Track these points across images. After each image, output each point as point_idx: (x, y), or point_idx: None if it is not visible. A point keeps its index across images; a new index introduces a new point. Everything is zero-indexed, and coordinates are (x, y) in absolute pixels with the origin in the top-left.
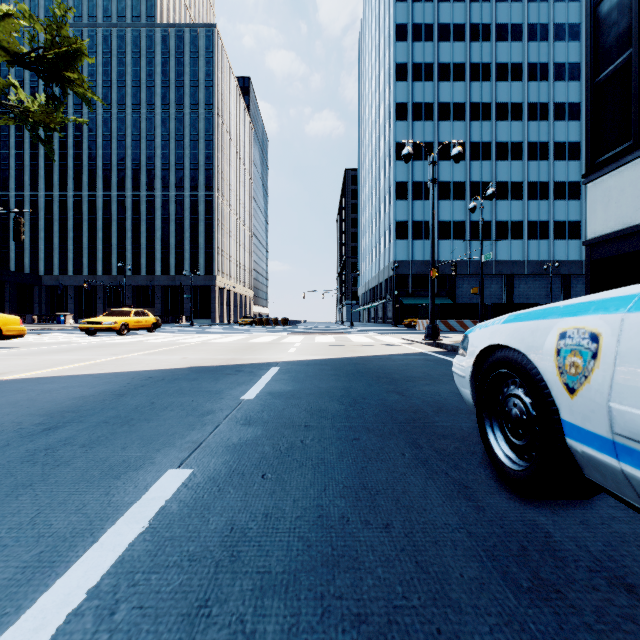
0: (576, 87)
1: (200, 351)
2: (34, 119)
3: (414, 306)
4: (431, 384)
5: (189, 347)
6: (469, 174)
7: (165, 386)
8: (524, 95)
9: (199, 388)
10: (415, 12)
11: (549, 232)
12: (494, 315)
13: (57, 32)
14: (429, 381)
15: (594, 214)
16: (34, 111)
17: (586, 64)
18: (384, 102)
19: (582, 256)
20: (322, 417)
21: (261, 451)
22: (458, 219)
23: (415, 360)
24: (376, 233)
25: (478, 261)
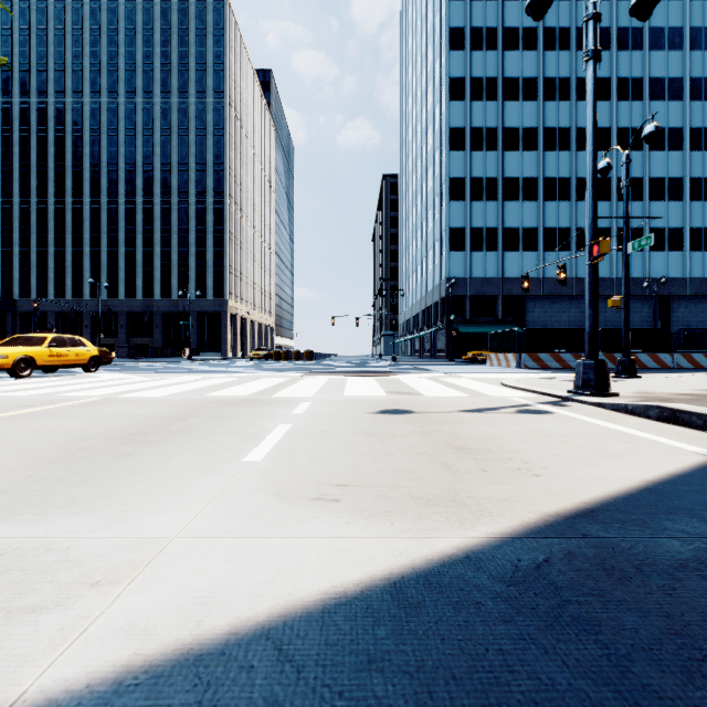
0: (678, 58)
1: None
2: None
3: (472, 335)
4: None
5: (5, 422)
6: (542, 168)
7: None
8: (612, 68)
9: None
10: None
11: None
12: (604, 345)
13: None
14: None
15: None
16: None
17: None
18: (433, 81)
19: (685, 272)
20: None
21: None
22: (528, 225)
23: None
24: (422, 247)
25: (554, 278)
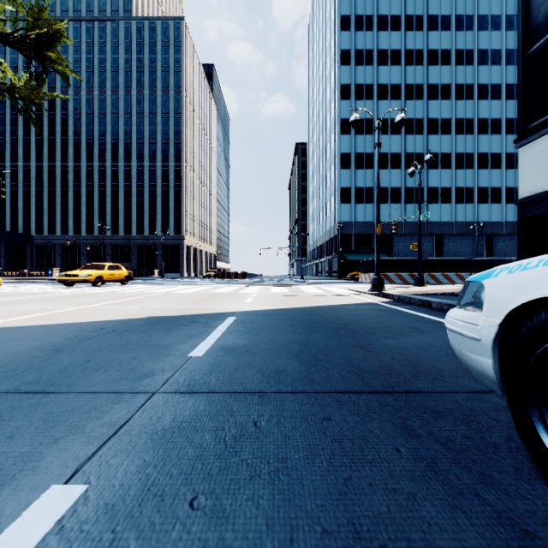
0: (498, 70)
1: (162, 301)
2: (20, 94)
3: (356, 261)
4: (393, 337)
5: (153, 297)
6: (404, 146)
7: (112, 339)
8: (452, 77)
9: (147, 341)
10: (357, 5)
11: (474, 197)
12: (428, 269)
13: (39, 15)
14: (390, 333)
15: (526, 175)
16: (20, 87)
17: (518, 39)
18: (330, 84)
19: (503, 218)
20: (280, 382)
21: (198, 443)
22: (395, 185)
23: (368, 310)
24: (323, 198)
25: (412, 222)
